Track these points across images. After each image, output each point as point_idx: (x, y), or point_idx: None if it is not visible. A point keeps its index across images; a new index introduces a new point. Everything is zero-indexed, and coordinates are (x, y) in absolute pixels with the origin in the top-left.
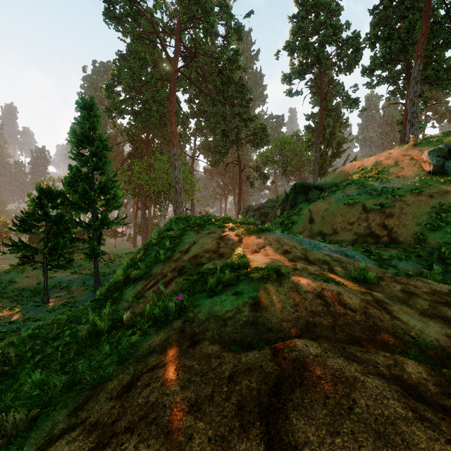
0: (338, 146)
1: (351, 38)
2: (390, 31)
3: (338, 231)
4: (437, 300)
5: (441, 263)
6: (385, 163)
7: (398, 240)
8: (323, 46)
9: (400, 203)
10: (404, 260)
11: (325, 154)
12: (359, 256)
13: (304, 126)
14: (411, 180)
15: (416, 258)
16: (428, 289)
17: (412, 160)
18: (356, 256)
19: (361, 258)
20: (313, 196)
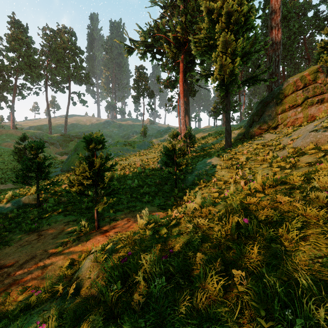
0: None
1: None
2: None
3: None
4: None
5: None
6: (18, 135)
7: None
8: None
9: None
10: None
11: None
12: None
13: None
14: None
15: None
16: None
17: None
18: None
19: None
20: None
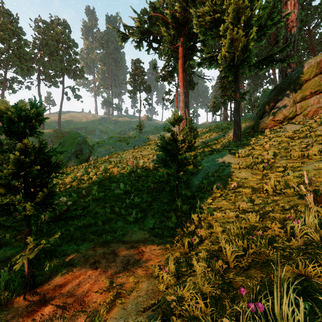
0: None
1: None
2: None
3: None
4: None
5: None
6: None
7: None
8: None
9: None
10: None
11: None
12: None
13: None
14: None
15: None
16: None
17: None
18: None
19: None
20: None
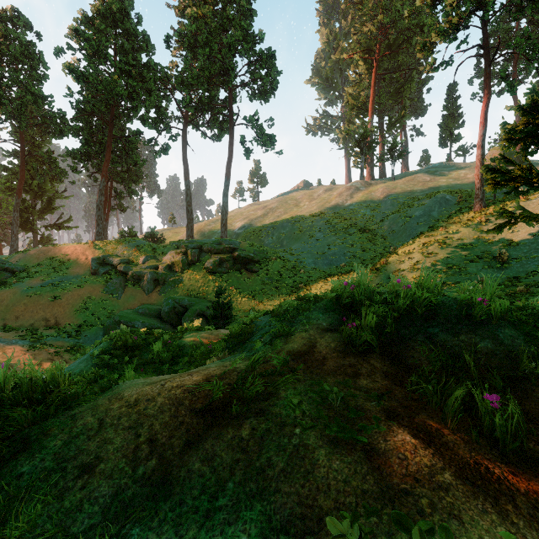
0: (50, 202)
1: (58, 113)
2: (89, 135)
3: (20, 318)
4: (45, 358)
5: (76, 335)
6: (70, 258)
7: (61, 322)
8: (22, 110)
9: (68, 296)
10: (54, 337)
11: (33, 208)
12: (22, 342)
13: (1, 165)
14: (81, 277)
15: (64, 334)
16: (45, 354)
17: (87, 260)
18: (20, 342)
19: (23, 342)
20: (2, 279)
